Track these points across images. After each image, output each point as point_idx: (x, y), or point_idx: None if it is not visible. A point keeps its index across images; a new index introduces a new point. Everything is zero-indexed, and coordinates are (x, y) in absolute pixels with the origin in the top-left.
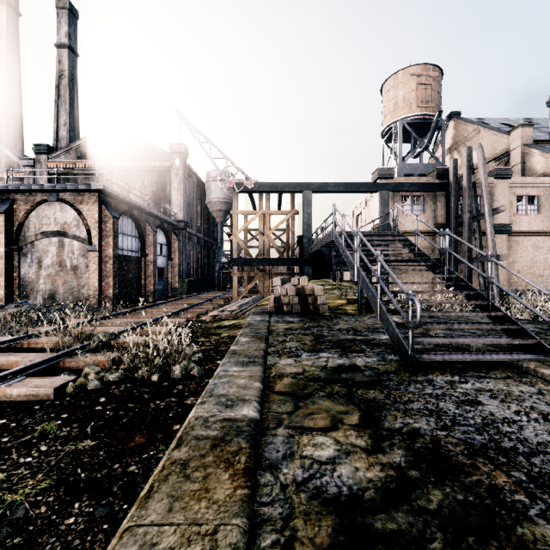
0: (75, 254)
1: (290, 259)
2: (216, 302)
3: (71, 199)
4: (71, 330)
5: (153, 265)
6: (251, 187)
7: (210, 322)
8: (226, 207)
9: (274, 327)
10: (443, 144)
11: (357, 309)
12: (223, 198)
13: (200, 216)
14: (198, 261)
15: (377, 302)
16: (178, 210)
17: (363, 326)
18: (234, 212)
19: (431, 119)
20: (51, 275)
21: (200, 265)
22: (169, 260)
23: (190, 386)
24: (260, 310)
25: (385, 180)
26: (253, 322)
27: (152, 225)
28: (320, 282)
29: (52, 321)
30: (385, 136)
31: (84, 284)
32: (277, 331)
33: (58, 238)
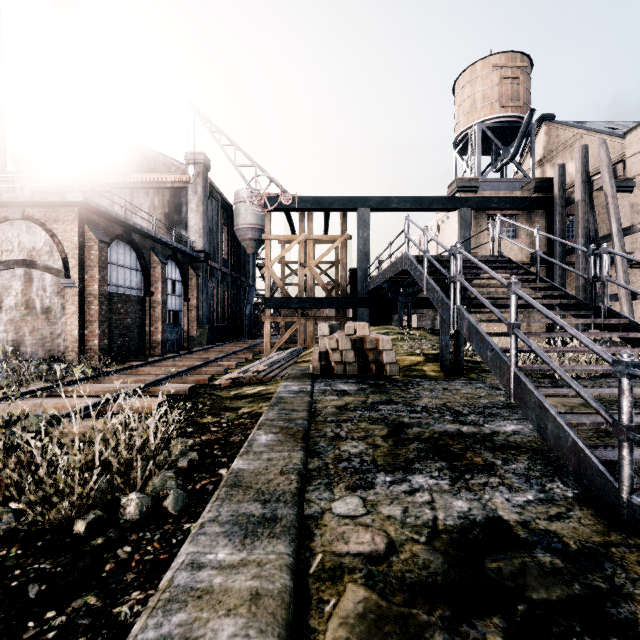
0: (47, 292)
1: (341, 299)
2: (242, 355)
3: (42, 217)
4: (6, 405)
5: (161, 307)
6: (288, 204)
7: (227, 388)
8: (259, 235)
9: (319, 405)
10: (534, 154)
11: (441, 370)
12: (255, 223)
13: (227, 246)
14: (223, 303)
15: (510, 369)
16: (196, 237)
17: (461, 403)
18: (266, 237)
19: (518, 123)
20: (14, 320)
21: (227, 307)
22: (185, 301)
23: (147, 547)
24: (299, 371)
25: (466, 194)
26: (285, 395)
27: (160, 255)
28: (381, 329)
29: (1, 387)
30: (458, 145)
31: (60, 332)
32: (323, 412)
33: (23, 270)
